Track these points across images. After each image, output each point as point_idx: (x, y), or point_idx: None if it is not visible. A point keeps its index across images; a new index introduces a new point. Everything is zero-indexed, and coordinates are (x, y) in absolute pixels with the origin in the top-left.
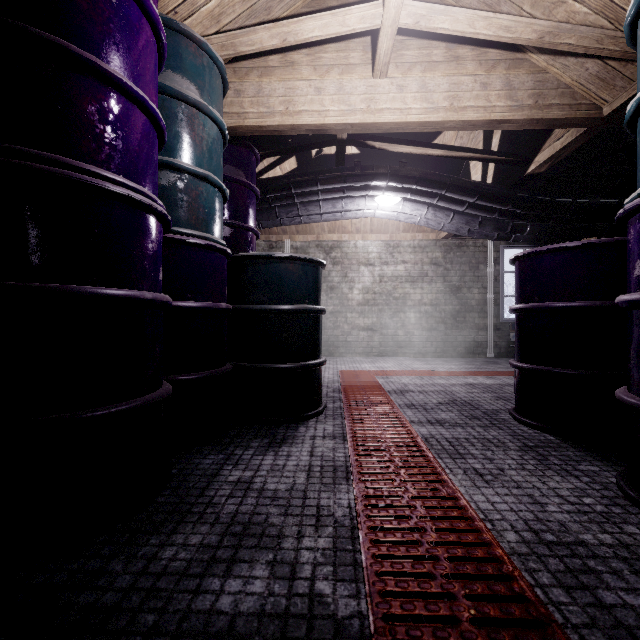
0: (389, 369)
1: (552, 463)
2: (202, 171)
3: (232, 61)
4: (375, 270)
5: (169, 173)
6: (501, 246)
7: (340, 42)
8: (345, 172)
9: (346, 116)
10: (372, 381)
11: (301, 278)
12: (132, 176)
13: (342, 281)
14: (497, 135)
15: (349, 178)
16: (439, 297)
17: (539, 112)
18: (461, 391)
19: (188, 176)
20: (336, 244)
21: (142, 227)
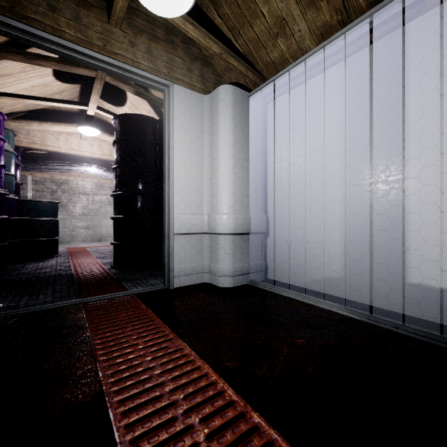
0: (95, 245)
1: None
2: (11, 173)
3: (14, 118)
4: (89, 197)
5: None
6: None
7: (67, 124)
8: (70, 158)
9: (70, 151)
10: (84, 249)
11: (50, 208)
12: (2, 186)
13: (69, 202)
14: None
15: (72, 160)
16: None
17: None
18: None
19: (5, 175)
20: (65, 181)
21: (5, 199)
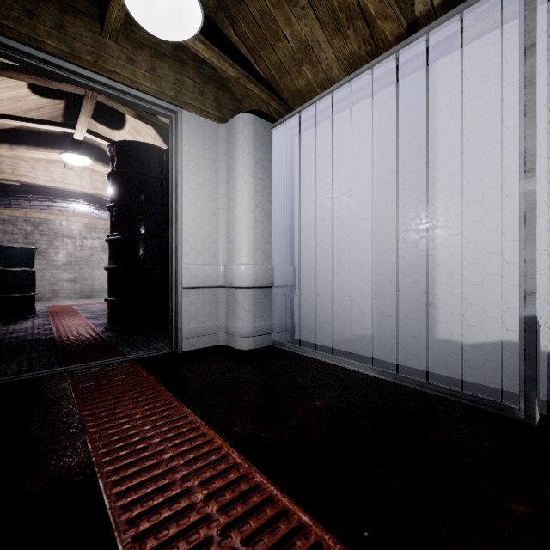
0: (84, 303)
1: None
2: None
3: None
4: (77, 242)
5: None
6: None
7: (47, 148)
8: (51, 191)
9: (50, 183)
10: (69, 308)
11: (24, 256)
12: None
13: (49, 247)
14: None
15: (54, 195)
16: None
17: None
18: None
19: None
20: (43, 221)
21: None
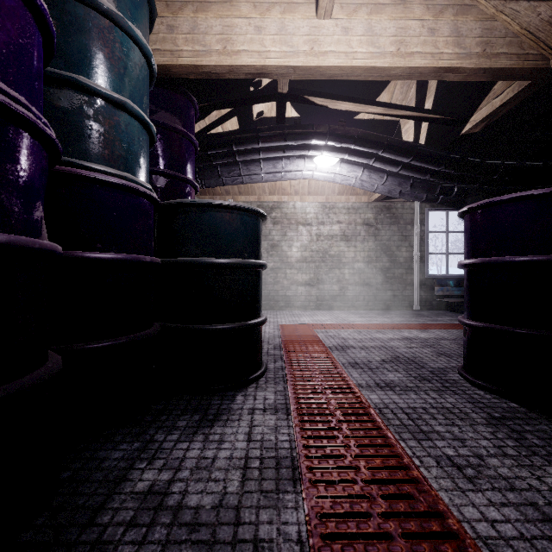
0: (327, 322)
1: (533, 444)
2: (117, 96)
3: None
4: (312, 229)
5: (72, 93)
6: (426, 208)
7: None
8: (285, 130)
9: (288, 58)
10: (312, 336)
11: (239, 229)
12: None
13: (282, 239)
14: (430, 99)
15: (289, 136)
16: (371, 255)
17: (487, 61)
18: (401, 346)
19: (99, 100)
20: (276, 205)
21: None
